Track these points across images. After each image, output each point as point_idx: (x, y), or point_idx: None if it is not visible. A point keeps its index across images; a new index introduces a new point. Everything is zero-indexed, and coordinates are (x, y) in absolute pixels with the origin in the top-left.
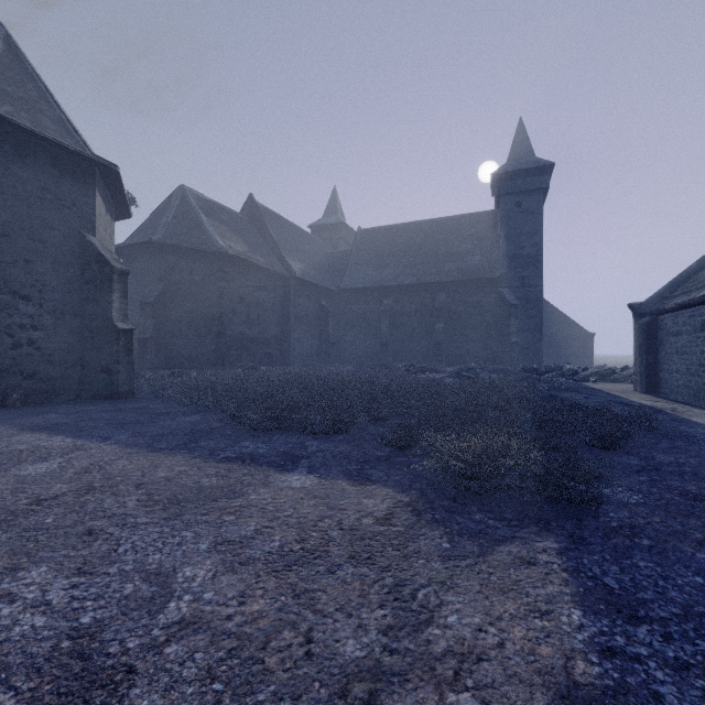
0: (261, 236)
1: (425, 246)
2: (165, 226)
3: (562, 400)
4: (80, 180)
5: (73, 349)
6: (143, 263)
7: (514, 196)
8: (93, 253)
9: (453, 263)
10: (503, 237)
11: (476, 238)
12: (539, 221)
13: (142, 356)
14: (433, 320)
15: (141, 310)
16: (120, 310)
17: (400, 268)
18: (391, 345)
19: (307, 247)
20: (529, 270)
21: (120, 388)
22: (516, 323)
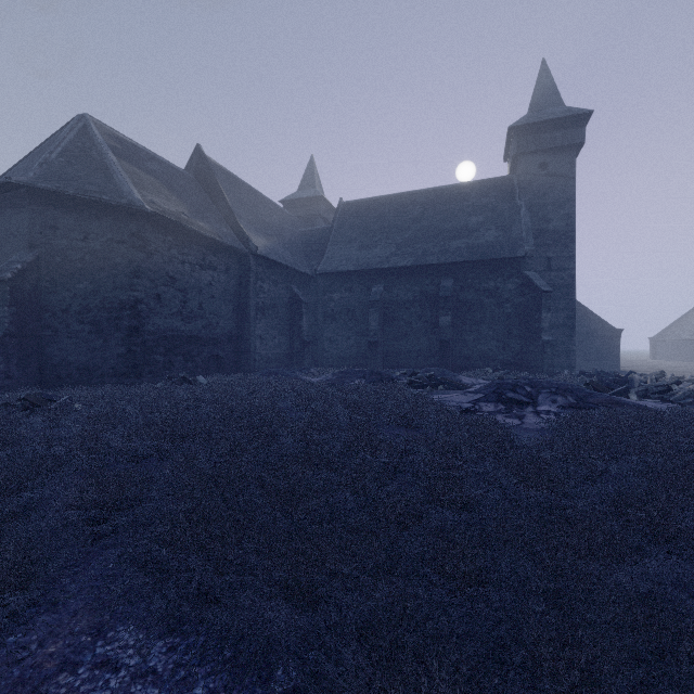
0: (211, 200)
1: (424, 220)
2: (44, 164)
3: None
4: None
5: None
6: (8, 221)
7: (538, 156)
8: None
9: (460, 240)
10: (525, 207)
11: (489, 209)
12: (570, 187)
13: None
14: (436, 312)
15: None
16: None
17: (392, 247)
18: (382, 344)
19: (277, 221)
20: (557, 249)
21: None
22: (548, 316)
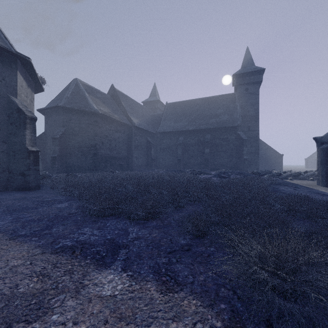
0: (117, 105)
1: (200, 111)
2: (66, 98)
3: (299, 195)
4: (8, 65)
5: (3, 162)
6: (55, 118)
7: (244, 85)
8: (14, 107)
9: (213, 119)
10: (239, 106)
11: (225, 107)
12: (257, 98)
13: (53, 166)
14: (204, 147)
15: (53, 141)
16: (31, 139)
17: (187, 122)
18: (183, 160)
19: (141, 111)
20: (252, 122)
21: (30, 184)
22: (246, 149)
